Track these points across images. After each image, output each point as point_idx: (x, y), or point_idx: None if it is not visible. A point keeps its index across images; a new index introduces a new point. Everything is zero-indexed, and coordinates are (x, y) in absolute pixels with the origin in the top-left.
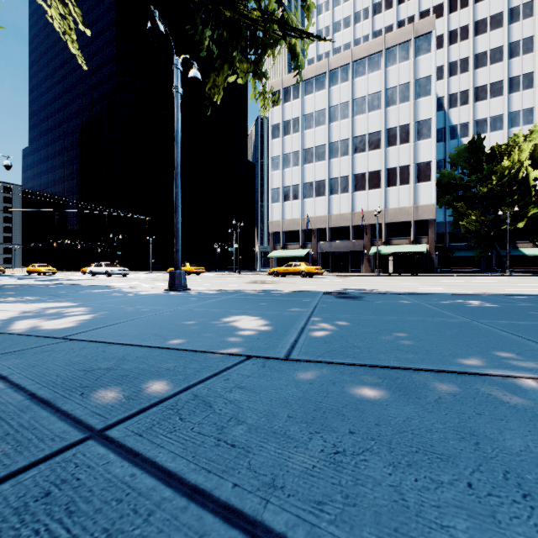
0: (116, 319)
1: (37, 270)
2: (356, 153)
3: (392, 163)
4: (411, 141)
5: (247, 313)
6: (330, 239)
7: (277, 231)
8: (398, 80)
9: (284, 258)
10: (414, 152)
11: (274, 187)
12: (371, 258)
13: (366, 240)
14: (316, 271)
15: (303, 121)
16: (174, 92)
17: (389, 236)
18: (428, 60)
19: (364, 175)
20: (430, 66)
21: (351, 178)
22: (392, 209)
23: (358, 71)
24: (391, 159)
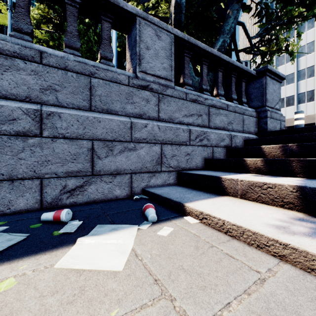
0: None
1: None
2: None
3: None
4: None
5: None
6: None
7: None
8: None
9: None
10: None
11: None
12: None
13: None
14: None
15: (276, 61)
16: None
17: None
18: None
19: None
20: None
21: None
22: None
23: None
24: None
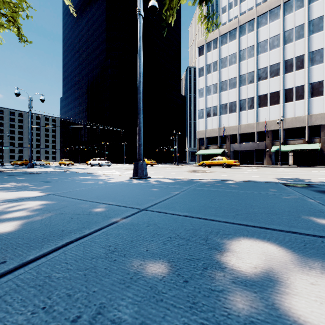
0: (42, 238)
1: (64, 162)
2: (259, 80)
3: (289, 85)
4: (305, 67)
5: (256, 230)
6: (240, 141)
7: (202, 137)
8: (294, 23)
9: (207, 155)
10: (308, 75)
11: (200, 108)
12: (272, 154)
13: (268, 142)
14: (234, 163)
15: (220, 63)
16: (137, 15)
17: (286, 138)
18: (320, 4)
19: (266, 95)
20: (322, 8)
21: (256, 98)
22: (289, 118)
23: (261, 23)
24: (288, 82)
